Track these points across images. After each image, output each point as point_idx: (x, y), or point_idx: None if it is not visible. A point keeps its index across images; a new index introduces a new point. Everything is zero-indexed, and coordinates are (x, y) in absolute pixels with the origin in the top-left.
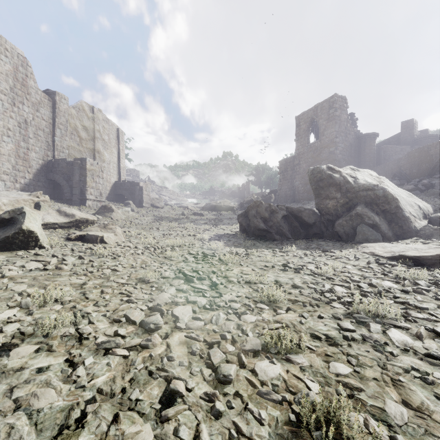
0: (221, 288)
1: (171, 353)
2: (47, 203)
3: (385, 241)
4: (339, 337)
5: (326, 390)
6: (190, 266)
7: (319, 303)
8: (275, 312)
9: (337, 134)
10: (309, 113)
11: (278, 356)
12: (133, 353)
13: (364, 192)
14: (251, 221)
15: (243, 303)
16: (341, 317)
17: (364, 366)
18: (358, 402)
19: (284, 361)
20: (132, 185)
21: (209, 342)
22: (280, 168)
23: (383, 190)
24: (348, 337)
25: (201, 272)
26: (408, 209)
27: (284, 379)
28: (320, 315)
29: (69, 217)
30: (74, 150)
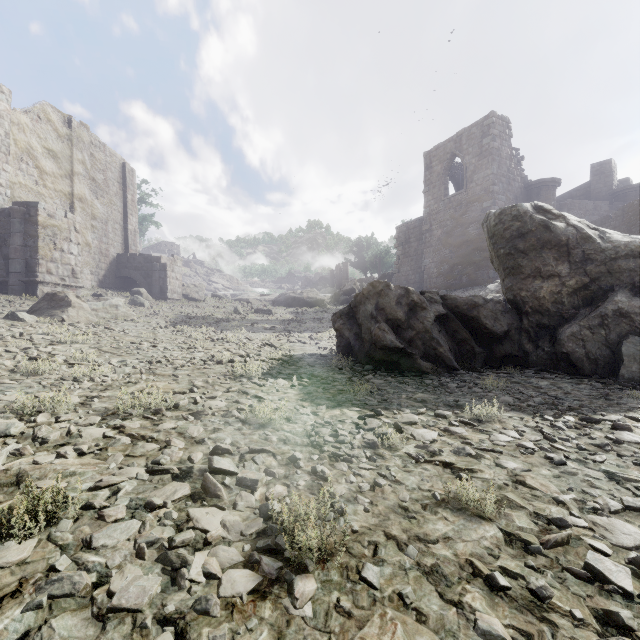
0: None
1: None
2: None
3: None
4: None
5: None
6: None
7: None
8: None
9: (496, 179)
10: (448, 145)
11: None
12: None
13: (630, 260)
14: (365, 328)
15: None
16: None
17: None
18: None
19: None
20: (147, 262)
21: None
22: (397, 238)
23: None
24: None
25: None
26: None
27: None
28: None
29: None
30: (26, 191)
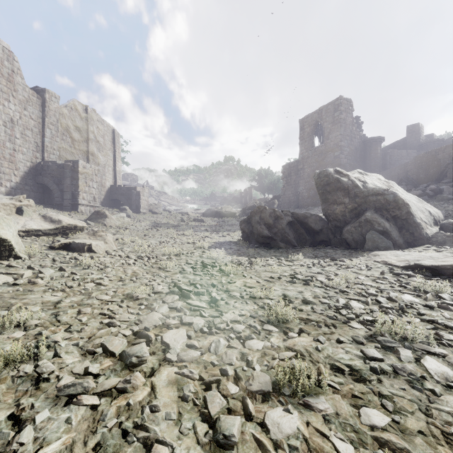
0: (221, 305)
1: (155, 400)
2: (31, 208)
3: (396, 249)
4: (365, 368)
5: None
6: (187, 278)
7: (335, 323)
8: (285, 335)
9: (343, 138)
10: (314, 115)
11: (293, 399)
12: (106, 400)
13: (374, 196)
14: (255, 228)
15: (248, 324)
16: (364, 342)
17: (403, 412)
18: None
19: (302, 408)
20: (128, 190)
21: (206, 380)
22: (283, 173)
23: (393, 194)
24: (377, 370)
25: (199, 285)
26: (418, 215)
27: (304, 436)
28: (339, 340)
29: (54, 223)
30: (66, 152)
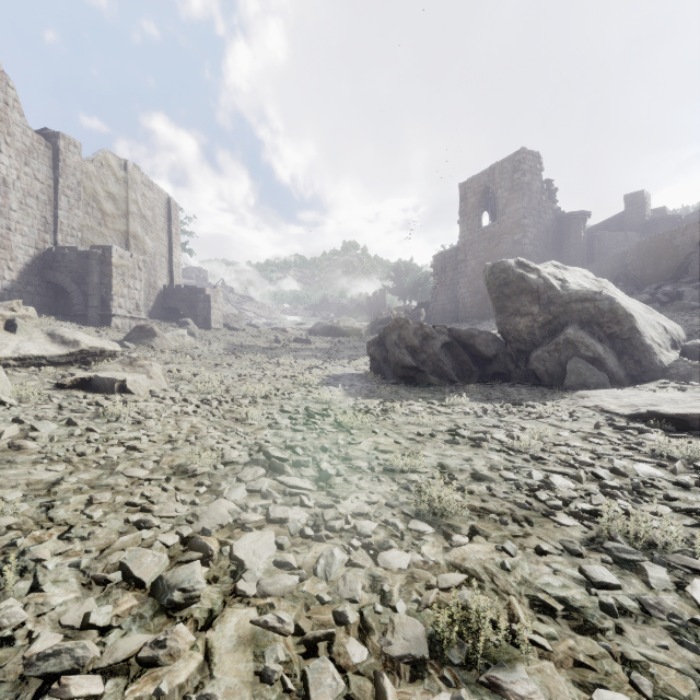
0: (337, 484)
1: (211, 683)
2: (31, 321)
3: (614, 386)
4: (591, 605)
5: None
6: (282, 436)
7: (530, 515)
8: (447, 540)
9: (526, 212)
10: (481, 178)
11: (468, 673)
12: (116, 683)
13: (579, 303)
14: (391, 353)
15: (382, 520)
16: (582, 552)
17: (671, 699)
18: None
19: (487, 692)
20: (192, 293)
21: (307, 637)
22: (434, 267)
23: (609, 300)
24: (614, 609)
25: (300, 450)
26: (648, 332)
27: None
28: (541, 548)
29: (68, 346)
30: (92, 232)
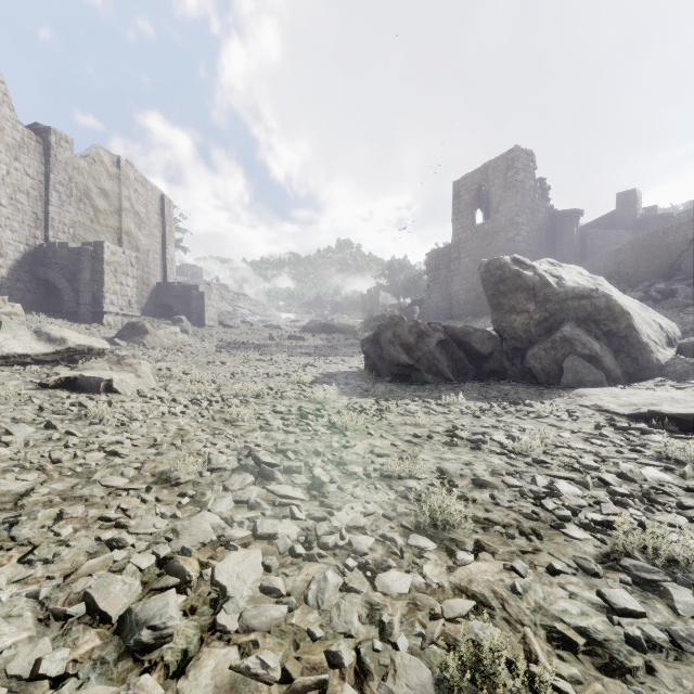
0: (330, 492)
1: None
2: (17, 319)
3: (611, 384)
4: (614, 637)
5: None
6: (273, 439)
7: (537, 527)
8: (451, 558)
9: (520, 210)
10: (475, 176)
11: None
12: None
13: (575, 301)
14: (385, 350)
15: (379, 534)
16: (599, 571)
17: None
18: None
19: None
20: (186, 290)
21: (295, 686)
22: (428, 265)
23: (606, 297)
24: (642, 643)
25: (291, 454)
26: (644, 330)
27: None
28: (554, 568)
29: (54, 344)
30: (84, 229)
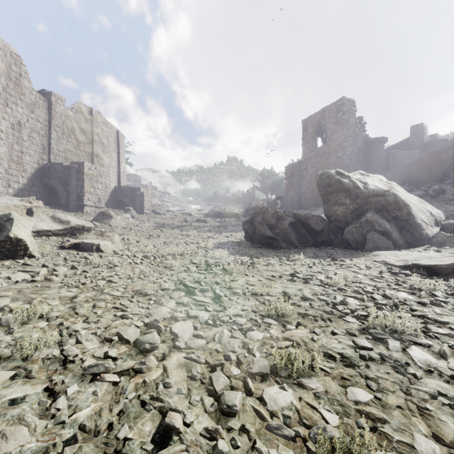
0: (224, 301)
1: (168, 379)
2: (40, 209)
3: (396, 249)
4: (355, 356)
5: (344, 421)
6: (192, 276)
7: (331, 317)
8: (284, 328)
9: (345, 138)
10: (316, 116)
11: (288, 380)
12: (125, 378)
13: (375, 197)
14: (257, 228)
15: (249, 318)
16: (356, 334)
17: (385, 391)
18: (382, 437)
19: (296, 387)
20: (132, 191)
21: (211, 364)
22: (286, 174)
23: (394, 195)
24: (366, 357)
25: (203, 283)
26: (419, 215)
27: (296, 408)
28: (333, 331)
29: (63, 224)
30: (71, 153)
